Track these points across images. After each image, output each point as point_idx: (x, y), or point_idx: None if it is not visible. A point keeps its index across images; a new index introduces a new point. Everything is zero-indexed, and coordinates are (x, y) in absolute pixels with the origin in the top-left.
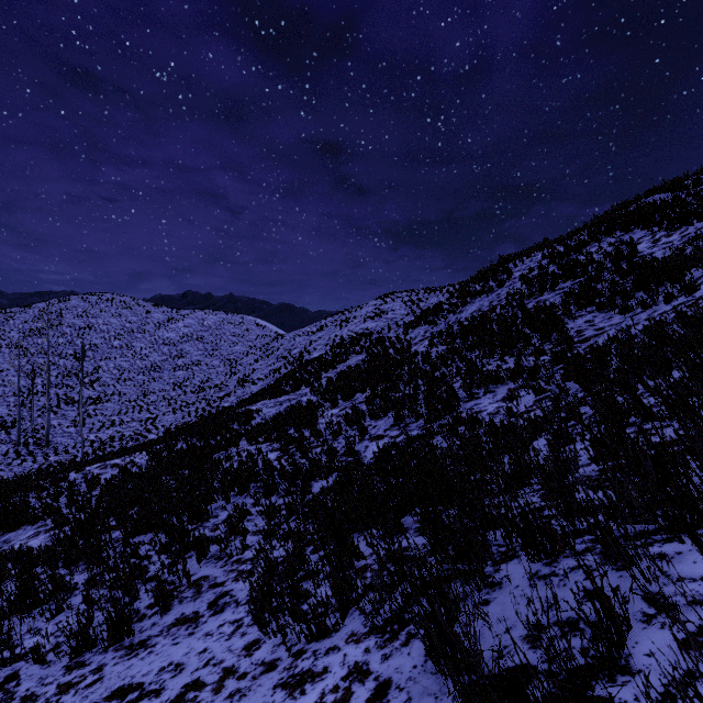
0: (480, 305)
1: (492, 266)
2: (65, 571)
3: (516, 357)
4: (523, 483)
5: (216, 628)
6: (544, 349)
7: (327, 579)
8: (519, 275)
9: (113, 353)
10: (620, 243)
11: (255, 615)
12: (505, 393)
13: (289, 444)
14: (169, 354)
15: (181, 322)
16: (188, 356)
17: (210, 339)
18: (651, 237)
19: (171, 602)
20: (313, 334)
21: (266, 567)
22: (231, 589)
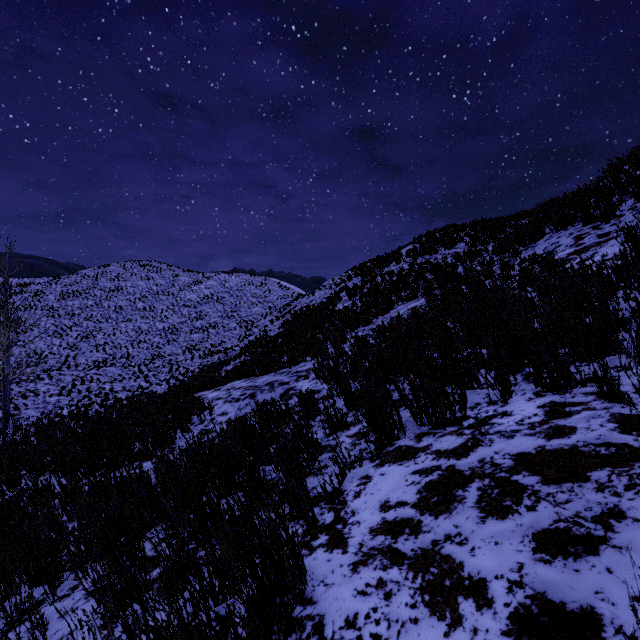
0: None
1: None
2: None
3: None
4: None
5: None
6: None
7: None
8: None
9: (136, 314)
10: None
11: None
12: None
13: None
14: (188, 316)
15: (204, 284)
16: (206, 318)
17: (230, 301)
18: None
19: None
20: (337, 286)
21: None
22: None
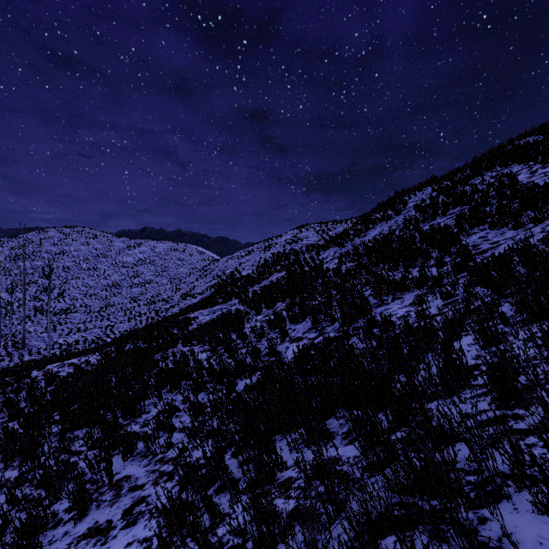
0: (381, 230)
1: (390, 198)
2: (2, 466)
3: (420, 268)
4: (462, 386)
5: (124, 548)
6: (445, 261)
7: (244, 509)
8: (413, 205)
9: (82, 273)
10: (500, 175)
11: (161, 542)
12: (413, 299)
13: (218, 345)
14: (127, 274)
15: (137, 249)
16: (142, 276)
17: (160, 263)
18: (529, 170)
19: (89, 506)
20: (242, 257)
21: (184, 473)
22: (148, 494)
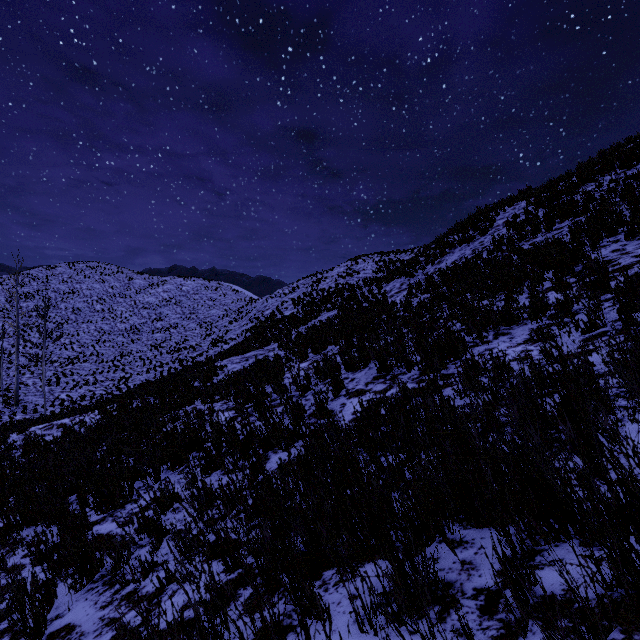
0: (461, 254)
1: (471, 216)
2: None
3: (532, 292)
4: None
5: None
6: (568, 282)
7: None
8: (502, 222)
9: (95, 316)
10: (624, 178)
11: None
12: (527, 334)
13: (247, 402)
14: (148, 317)
15: (161, 287)
16: (166, 319)
17: (188, 304)
18: None
19: None
20: (285, 295)
21: None
22: None
